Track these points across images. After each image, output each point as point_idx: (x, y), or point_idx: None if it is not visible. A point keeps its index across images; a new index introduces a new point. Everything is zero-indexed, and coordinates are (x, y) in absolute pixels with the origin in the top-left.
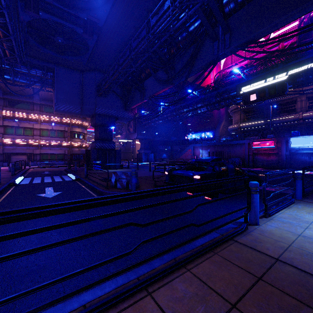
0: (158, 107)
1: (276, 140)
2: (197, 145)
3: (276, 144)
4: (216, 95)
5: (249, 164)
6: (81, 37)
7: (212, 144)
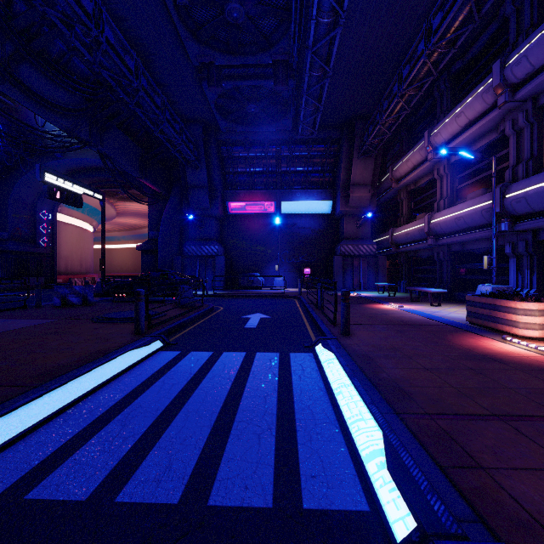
0: None
1: None
2: None
3: None
4: None
5: None
6: None
7: None
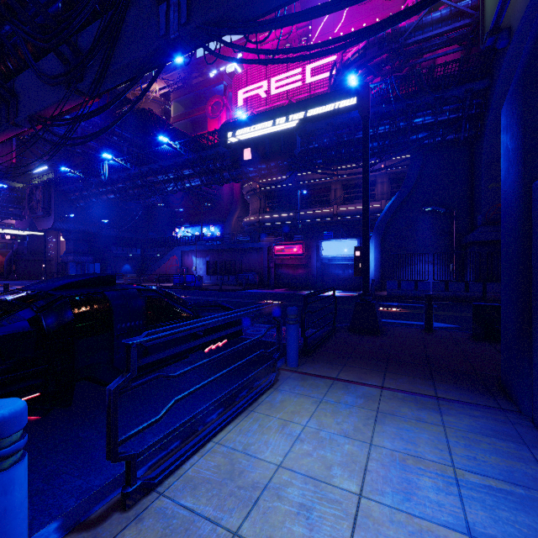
0: (100, 164)
1: (304, 243)
2: (188, 249)
3: (305, 250)
4: (216, 157)
5: (270, 282)
6: None
7: (214, 246)
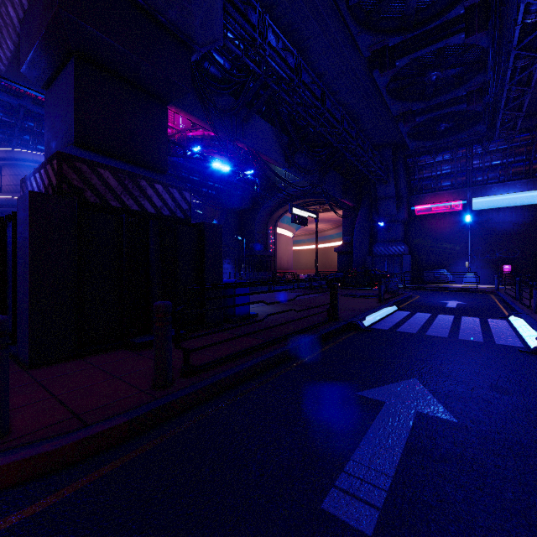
0: None
1: None
2: None
3: None
4: None
5: None
6: (375, 6)
7: None
